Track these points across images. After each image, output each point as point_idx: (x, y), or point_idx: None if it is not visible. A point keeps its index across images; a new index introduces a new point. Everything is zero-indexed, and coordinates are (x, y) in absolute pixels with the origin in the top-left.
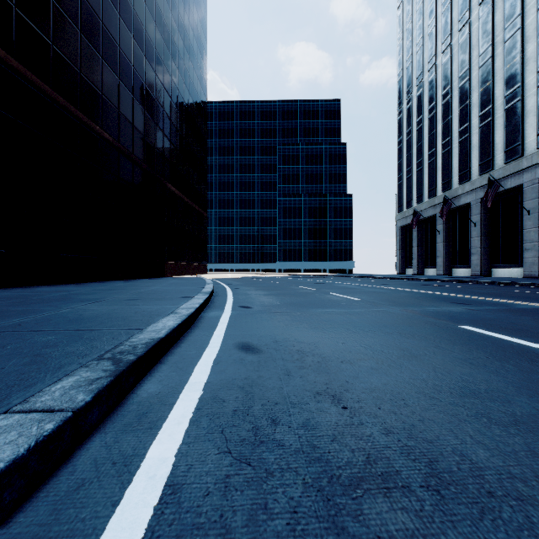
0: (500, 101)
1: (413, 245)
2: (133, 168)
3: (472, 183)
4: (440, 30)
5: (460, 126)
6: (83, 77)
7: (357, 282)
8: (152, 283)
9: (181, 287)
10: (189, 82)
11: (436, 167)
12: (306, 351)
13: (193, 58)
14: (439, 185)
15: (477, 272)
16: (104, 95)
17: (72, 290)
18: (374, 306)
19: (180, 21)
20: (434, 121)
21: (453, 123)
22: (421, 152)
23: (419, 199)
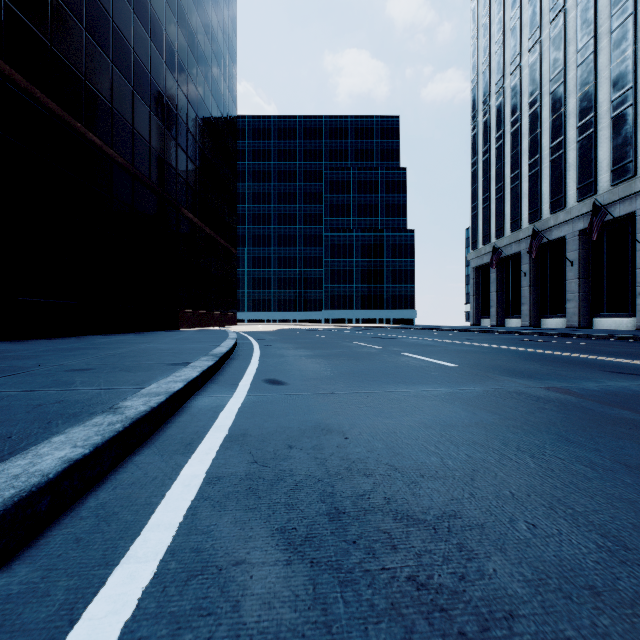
0: (605, 107)
1: (490, 290)
2: (133, 184)
3: (568, 211)
4: (526, 23)
5: (552, 141)
6: (56, 53)
7: (430, 336)
8: (152, 338)
9: (186, 345)
10: (213, 82)
11: (521, 192)
12: (443, 589)
13: (217, 52)
14: (524, 215)
15: (575, 323)
16: (89, 82)
17: (15, 350)
18: (490, 380)
19: (200, 2)
20: (519, 136)
21: (543, 137)
22: (501, 175)
23: (499, 233)
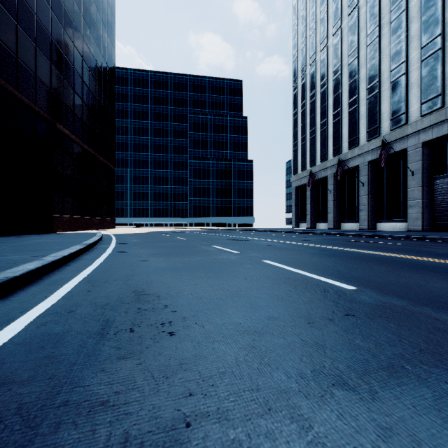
0: (386, 75)
1: (306, 203)
2: None
3: (361, 148)
4: (331, 15)
5: (349, 98)
6: None
7: (274, 238)
8: None
9: None
10: (91, 22)
11: (328, 134)
12: None
13: None
14: (330, 151)
15: (365, 226)
16: None
17: None
18: None
19: None
20: (326, 95)
21: (343, 96)
22: (314, 122)
23: (313, 162)
